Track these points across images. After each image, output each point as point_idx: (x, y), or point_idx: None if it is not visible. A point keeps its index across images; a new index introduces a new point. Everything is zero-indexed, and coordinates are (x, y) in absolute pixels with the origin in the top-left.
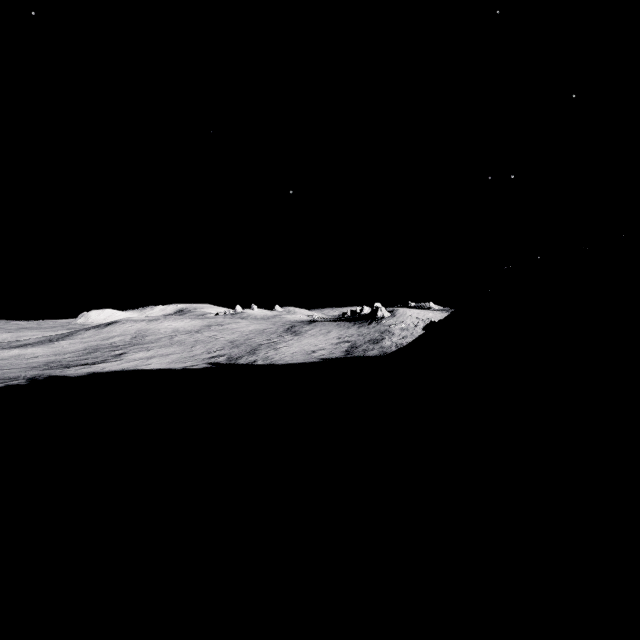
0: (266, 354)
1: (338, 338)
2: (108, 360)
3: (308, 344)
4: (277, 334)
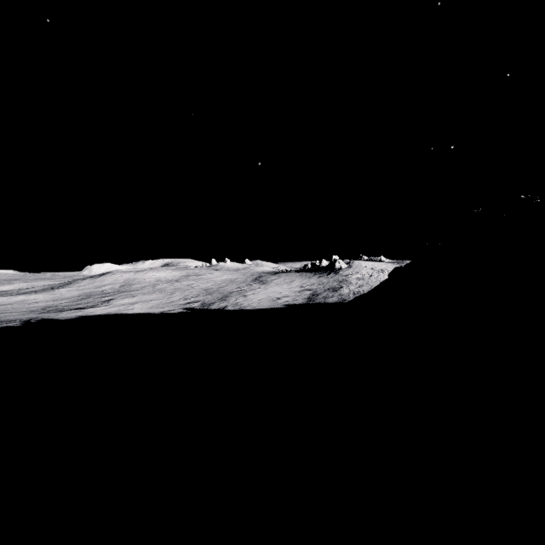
0: (236, 300)
1: (300, 286)
2: (97, 305)
3: (273, 292)
4: (246, 283)
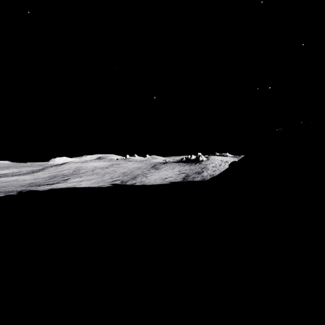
0: (141, 179)
1: (179, 171)
2: (60, 182)
3: (163, 174)
4: (147, 169)
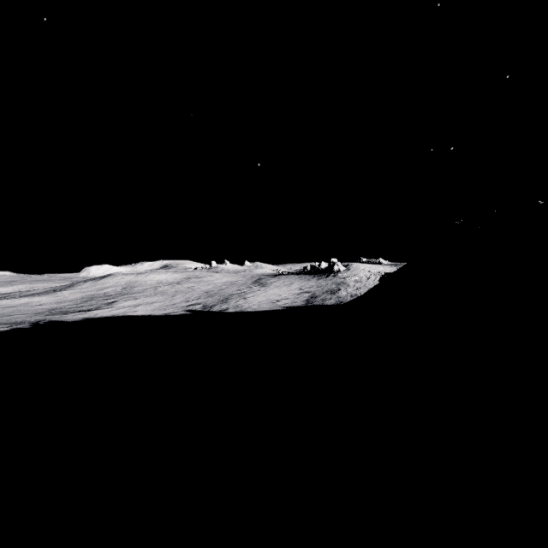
0: (236, 303)
1: (299, 289)
2: (101, 307)
3: (273, 294)
4: (246, 285)
